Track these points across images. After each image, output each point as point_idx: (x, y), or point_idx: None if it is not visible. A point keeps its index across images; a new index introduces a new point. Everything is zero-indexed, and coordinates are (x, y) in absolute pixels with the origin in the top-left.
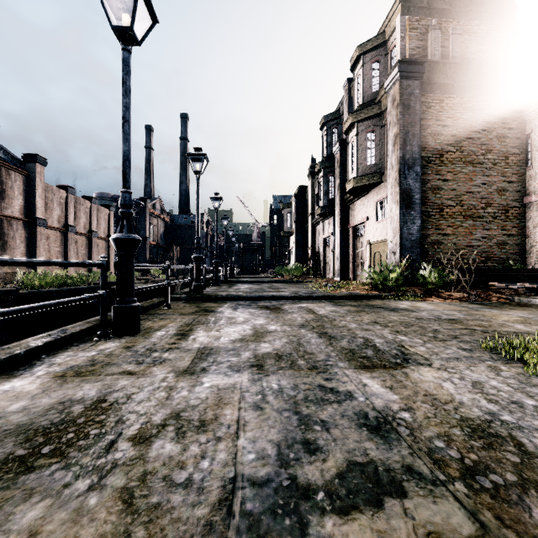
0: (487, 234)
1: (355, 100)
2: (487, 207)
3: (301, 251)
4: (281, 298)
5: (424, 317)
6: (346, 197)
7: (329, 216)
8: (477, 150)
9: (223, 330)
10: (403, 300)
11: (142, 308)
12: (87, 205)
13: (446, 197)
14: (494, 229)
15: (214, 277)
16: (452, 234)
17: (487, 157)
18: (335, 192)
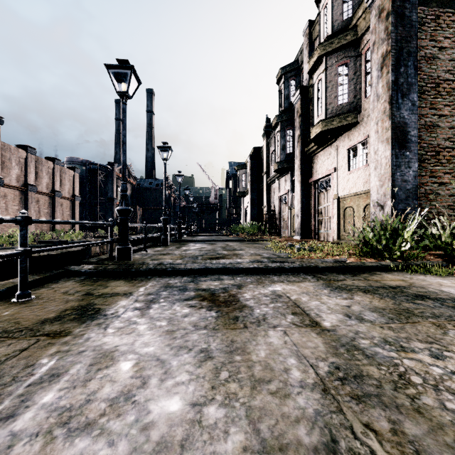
0: None
1: (320, 36)
2: None
3: (255, 210)
4: (237, 271)
5: None
6: (308, 149)
7: (285, 173)
8: None
9: None
10: (424, 273)
11: None
12: (50, 166)
13: (443, 137)
14: None
15: (162, 236)
16: (451, 184)
17: None
18: (295, 144)
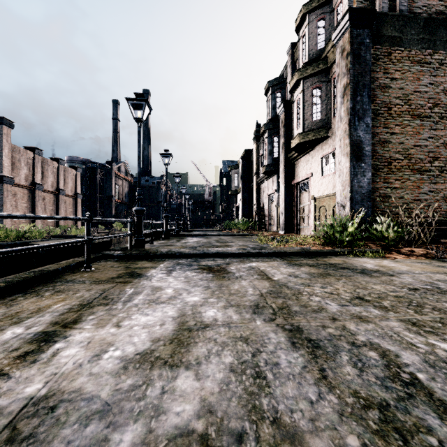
0: (435, 187)
1: (299, 60)
2: (434, 160)
3: (247, 207)
4: (227, 255)
5: (417, 286)
6: (290, 155)
7: (273, 174)
8: (425, 103)
9: (126, 323)
10: (362, 257)
11: (43, 273)
12: (55, 166)
13: (394, 151)
14: (441, 182)
15: (164, 231)
16: (400, 188)
17: (434, 111)
18: (280, 150)
